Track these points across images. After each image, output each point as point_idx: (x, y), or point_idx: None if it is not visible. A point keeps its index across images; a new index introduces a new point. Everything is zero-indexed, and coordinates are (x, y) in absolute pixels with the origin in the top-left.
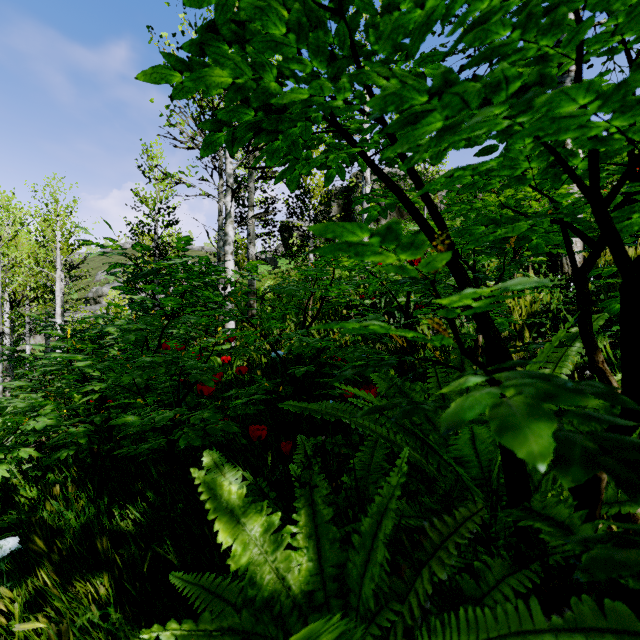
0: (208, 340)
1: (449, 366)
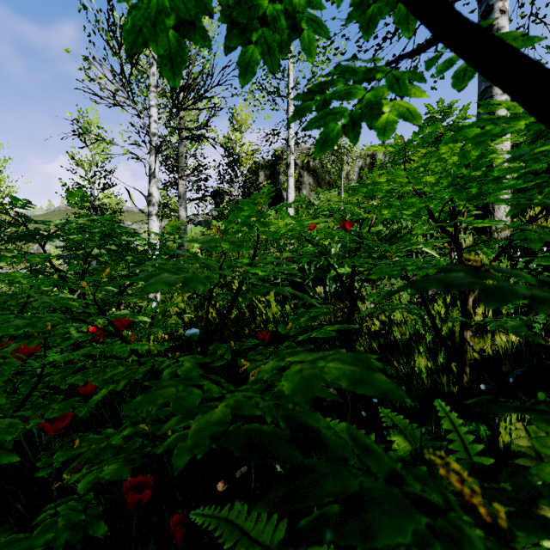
0: (115, 312)
1: None
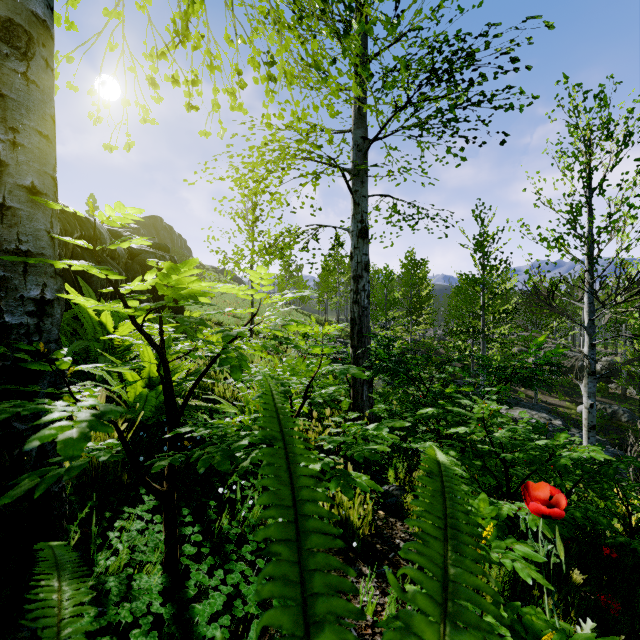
0: None
1: None
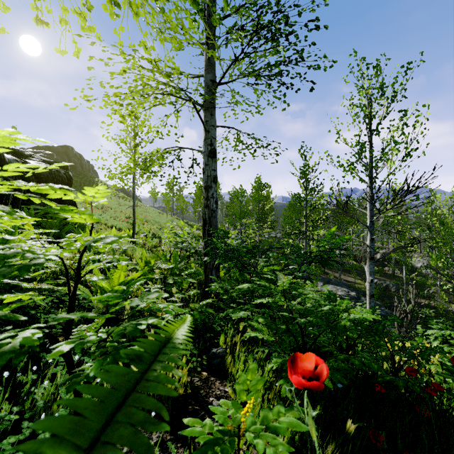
0: None
1: None
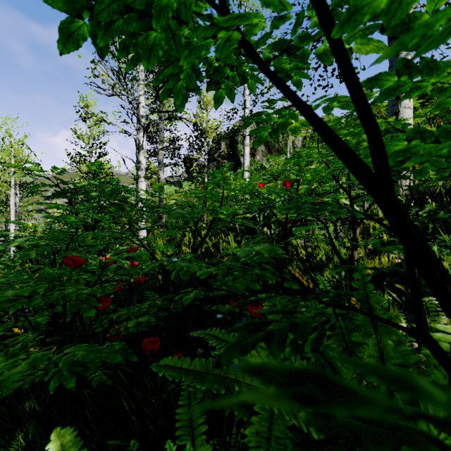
0: (119, 247)
1: (366, 314)
